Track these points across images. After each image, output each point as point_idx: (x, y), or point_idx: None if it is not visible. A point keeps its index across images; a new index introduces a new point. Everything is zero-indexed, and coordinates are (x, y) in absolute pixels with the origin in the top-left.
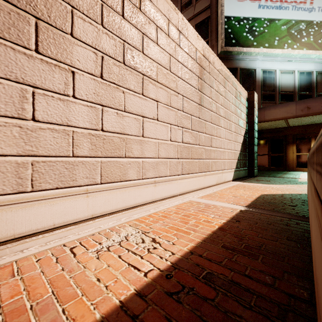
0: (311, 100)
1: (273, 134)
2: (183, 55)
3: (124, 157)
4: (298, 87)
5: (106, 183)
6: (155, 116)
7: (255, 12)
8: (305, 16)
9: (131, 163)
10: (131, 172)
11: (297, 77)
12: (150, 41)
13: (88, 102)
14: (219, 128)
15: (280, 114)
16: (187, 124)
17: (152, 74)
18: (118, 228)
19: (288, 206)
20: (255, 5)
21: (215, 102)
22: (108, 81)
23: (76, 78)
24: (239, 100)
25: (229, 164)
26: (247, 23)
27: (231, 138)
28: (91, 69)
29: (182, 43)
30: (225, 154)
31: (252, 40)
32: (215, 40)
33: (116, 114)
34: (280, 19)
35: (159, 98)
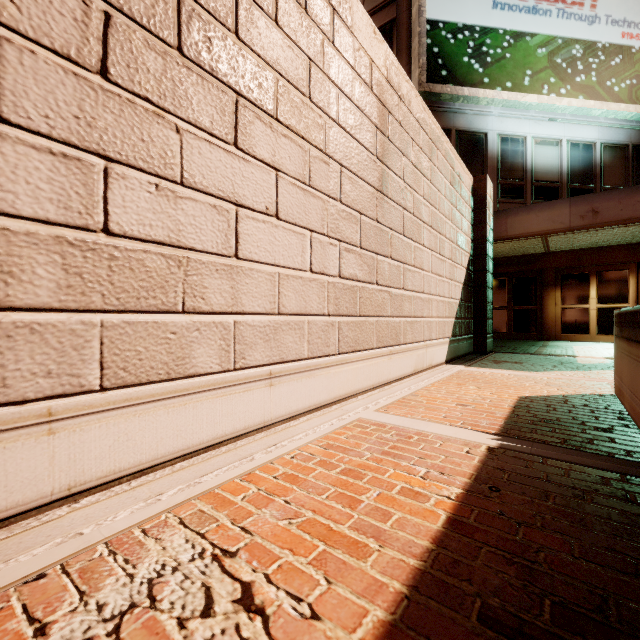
0: (601, 196)
1: (519, 267)
2: (341, 67)
3: (179, 311)
4: (568, 173)
5: (122, 387)
6: (272, 207)
7: (487, 17)
8: (581, 32)
9: (201, 329)
10: (201, 353)
11: (566, 153)
12: (258, 10)
13: (55, 141)
14: (420, 248)
15: (539, 225)
16: (352, 233)
17: (263, 97)
18: (139, 538)
19: (594, 431)
20: (486, 2)
21: (412, 189)
22: (129, 91)
23: (4, 58)
24: (459, 193)
25: (440, 328)
26: (471, 38)
27: (444, 271)
28: (67, 43)
29: (340, 37)
30: (432, 306)
31: (480, 73)
32: (407, 69)
33: (154, 190)
34: (535, 35)
35: (282, 163)
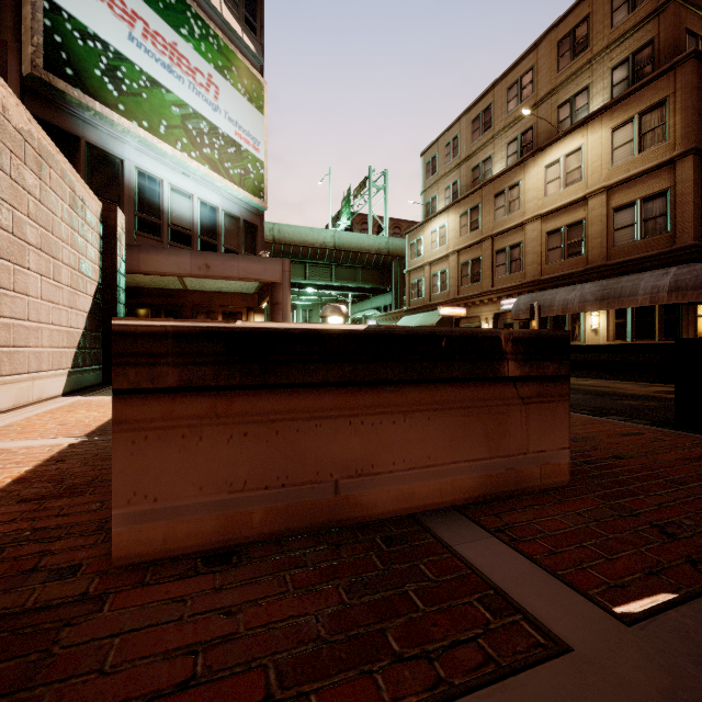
0: (212, 255)
1: (162, 300)
2: None
3: None
4: (199, 225)
5: None
6: None
7: (123, 44)
8: (208, 113)
9: None
10: None
11: (198, 208)
12: None
13: None
14: (24, 272)
15: (168, 267)
16: None
17: None
18: None
19: None
20: (122, 28)
21: (11, 206)
22: None
23: None
24: (83, 218)
25: (55, 359)
26: (105, 54)
27: (60, 298)
28: None
29: None
30: (43, 335)
31: (115, 96)
32: (13, 34)
33: None
34: (170, 91)
35: None
